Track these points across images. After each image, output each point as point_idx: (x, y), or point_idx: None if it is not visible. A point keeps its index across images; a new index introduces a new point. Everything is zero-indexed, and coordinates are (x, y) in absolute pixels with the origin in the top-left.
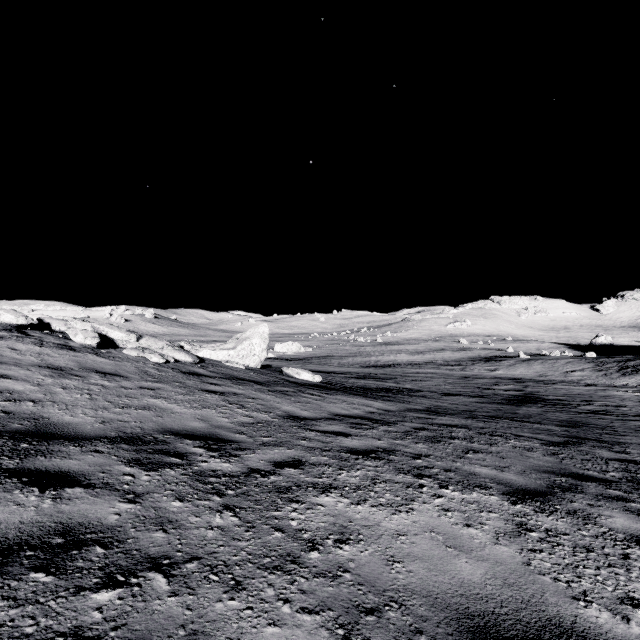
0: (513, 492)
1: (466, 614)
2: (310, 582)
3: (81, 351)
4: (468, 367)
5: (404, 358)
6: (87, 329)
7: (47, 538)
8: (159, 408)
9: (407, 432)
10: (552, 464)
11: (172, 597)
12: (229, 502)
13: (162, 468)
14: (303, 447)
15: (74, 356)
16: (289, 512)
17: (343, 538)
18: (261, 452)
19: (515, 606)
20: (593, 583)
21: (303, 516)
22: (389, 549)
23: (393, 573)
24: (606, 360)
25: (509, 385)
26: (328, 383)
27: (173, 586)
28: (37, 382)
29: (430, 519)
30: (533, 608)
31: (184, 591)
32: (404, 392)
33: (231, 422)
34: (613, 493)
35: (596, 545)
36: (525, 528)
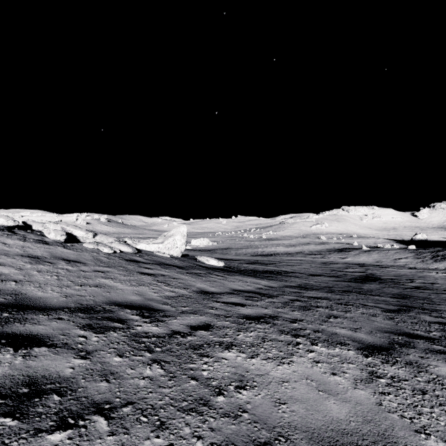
0: (365, 348)
1: (337, 445)
2: (217, 421)
3: (53, 245)
4: (326, 256)
5: (281, 249)
6: (58, 229)
7: (16, 388)
8: (107, 286)
9: (286, 303)
10: (391, 326)
11: (110, 436)
12: (157, 357)
13: (108, 331)
14: (211, 314)
15: (48, 248)
16: (201, 364)
17: (242, 385)
18: (181, 318)
19: (373, 439)
20: (430, 419)
21: (212, 367)
22: (276, 393)
23: (280, 413)
24: (423, 251)
25: (355, 268)
26: (229, 267)
27: (112, 427)
28: (19, 267)
29: (306, 369)
30: (387, 440)
31: (120, 431)
32: (282, 273)
33: (159, 296)
34: (436, 348)
35: (429, 388)
36: (376, 375)
